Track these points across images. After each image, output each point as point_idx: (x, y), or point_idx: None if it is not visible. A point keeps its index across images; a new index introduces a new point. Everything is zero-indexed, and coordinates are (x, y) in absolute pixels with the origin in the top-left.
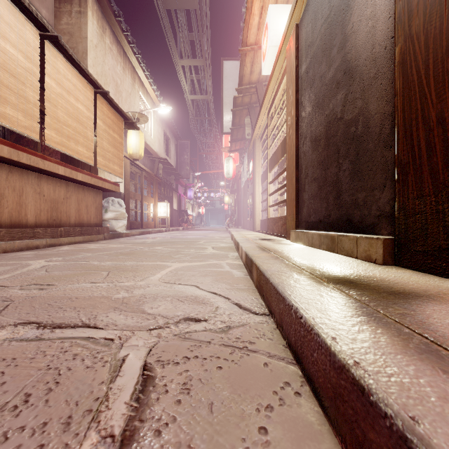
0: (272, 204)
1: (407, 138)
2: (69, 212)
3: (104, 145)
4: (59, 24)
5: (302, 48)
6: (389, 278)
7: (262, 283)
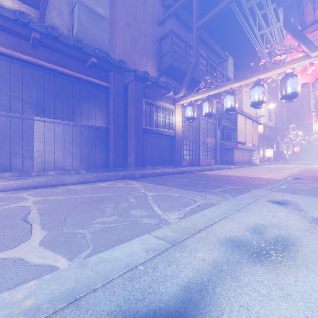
0: None
1: None
2: (245, 158)
3: (254, 136)
4: None
5: None
6: None
7: None
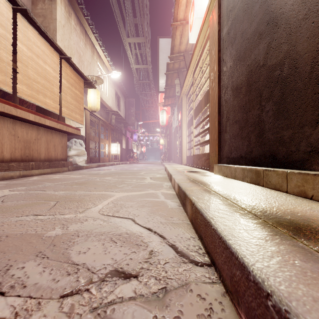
0: (197, 144)
1: None
2: (39, 150)
3: (68, 99)
4: (36, 9)
5: (224, 14)
6: None
7: (199, 222)
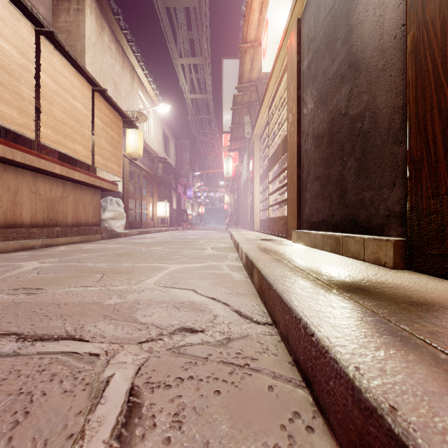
0: (272, 204)
1: (421, 132)
2: (66, 212)
3: (102, 144)
4: (57, 21)
5: (304, 42)
6: (404, 284)
7: (264, 288)
